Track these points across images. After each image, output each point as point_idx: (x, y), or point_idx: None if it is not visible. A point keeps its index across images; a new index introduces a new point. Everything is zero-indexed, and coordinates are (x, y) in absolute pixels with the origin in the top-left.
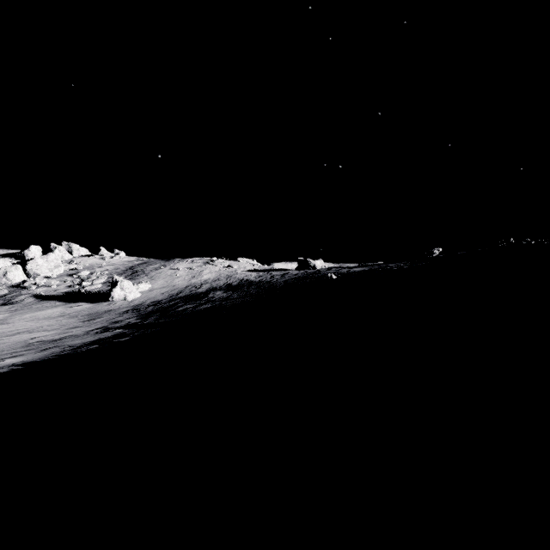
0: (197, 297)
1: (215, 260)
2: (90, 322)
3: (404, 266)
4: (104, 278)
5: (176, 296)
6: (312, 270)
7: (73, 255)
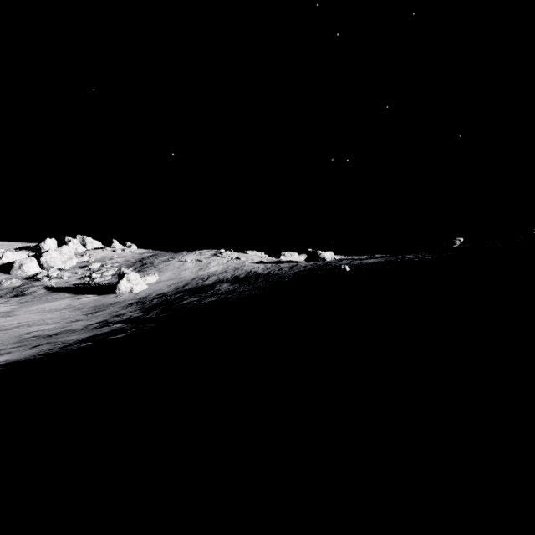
0: (203, 290)
1: (223, 252)
2: (92, 315)
3: (426, 257)
4: (113, 270)
5: (182, 288)
6: (321, 262)
7: (86, 248)
